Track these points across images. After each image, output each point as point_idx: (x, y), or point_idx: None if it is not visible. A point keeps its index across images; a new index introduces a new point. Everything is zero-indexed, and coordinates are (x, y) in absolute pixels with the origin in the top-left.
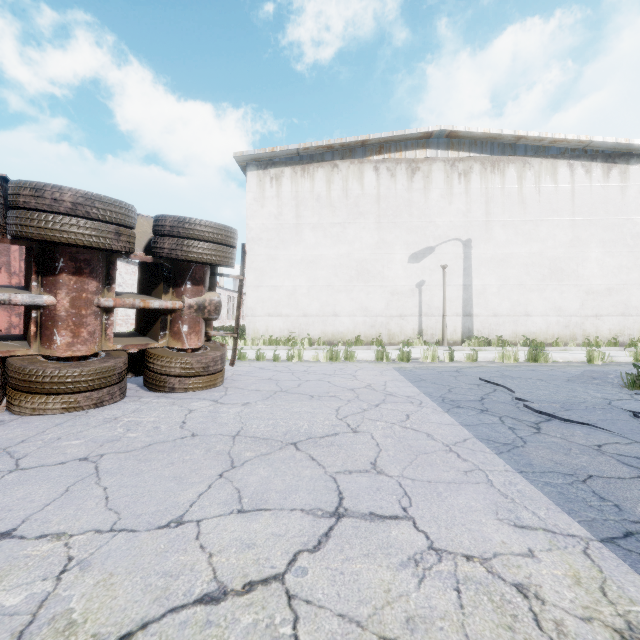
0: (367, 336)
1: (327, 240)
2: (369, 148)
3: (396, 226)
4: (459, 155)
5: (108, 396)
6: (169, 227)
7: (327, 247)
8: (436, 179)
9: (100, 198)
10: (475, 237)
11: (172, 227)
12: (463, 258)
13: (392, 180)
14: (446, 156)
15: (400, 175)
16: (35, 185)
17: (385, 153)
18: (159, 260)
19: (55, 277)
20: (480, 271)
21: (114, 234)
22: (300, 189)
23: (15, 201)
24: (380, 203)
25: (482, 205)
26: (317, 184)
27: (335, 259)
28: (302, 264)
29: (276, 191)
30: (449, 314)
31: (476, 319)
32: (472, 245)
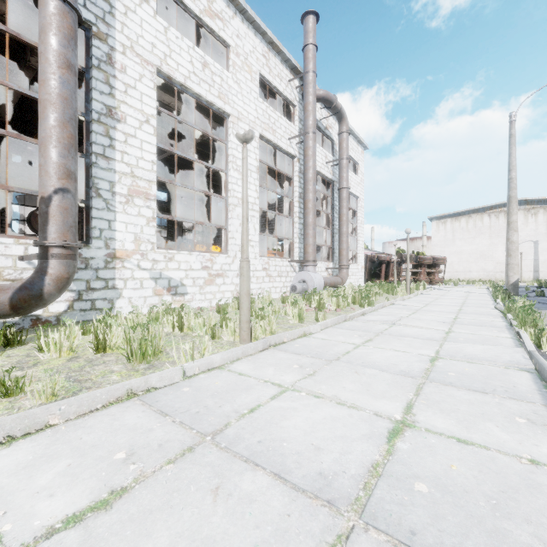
0: (485, 279)
1: (466, 244)
2: (486, 208)
3: (499, 237)
4: (531, 207)
5: (428, 284)
6: (436, 259)
7: (466, 246)
8: (519, 217)
9: (431, 258)
10: (540, 239)
11: (436, 259)
12: (533, 248)
13: (497, 219)
14: (524, 208)
15: (501, 217)
16: (424, 258)
17: (493, 209)
18: (432, 264)
19: (422, 268)
20: (543, 253)
21: (431, 262)
22: (454, 226)
23: (421, 259)
24: (491, 229)
25: (544, 226)
26: (462, 223)
27: (470, 251)
28: (455, 253)
29: (444, 227)
30: (526, 271)
31: (541, 273)
32: (538, 243)
